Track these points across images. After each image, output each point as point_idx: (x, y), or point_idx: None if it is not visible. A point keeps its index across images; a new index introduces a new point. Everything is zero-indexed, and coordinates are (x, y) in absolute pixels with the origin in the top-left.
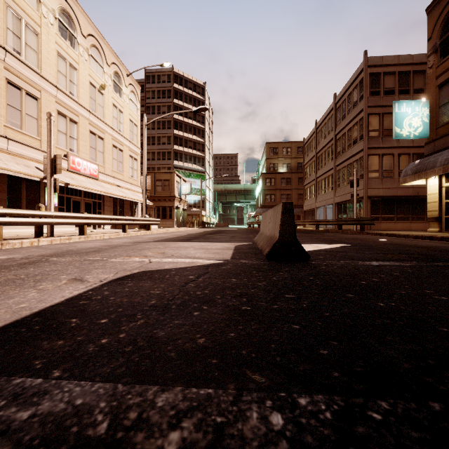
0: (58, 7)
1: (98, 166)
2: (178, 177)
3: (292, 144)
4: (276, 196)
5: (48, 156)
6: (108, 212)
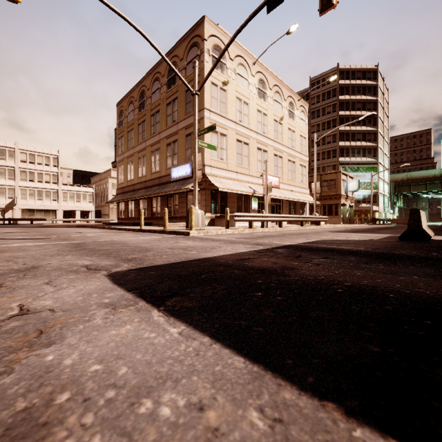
0: (257, 80)
1: (279, 178)
2: (344, 176)
3: None
4: None
5: (266, 184)
6: (285, 211)
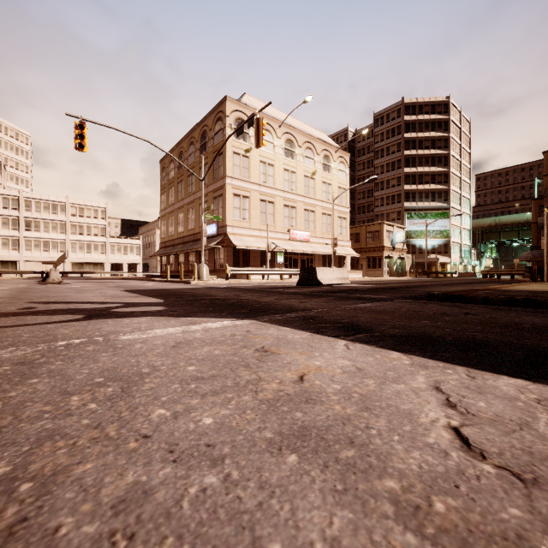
0: (284, 141)
1: (310, 232)
2: (390, 226)
3: None
4: None
5: (267, 244)
6: (318, 265)
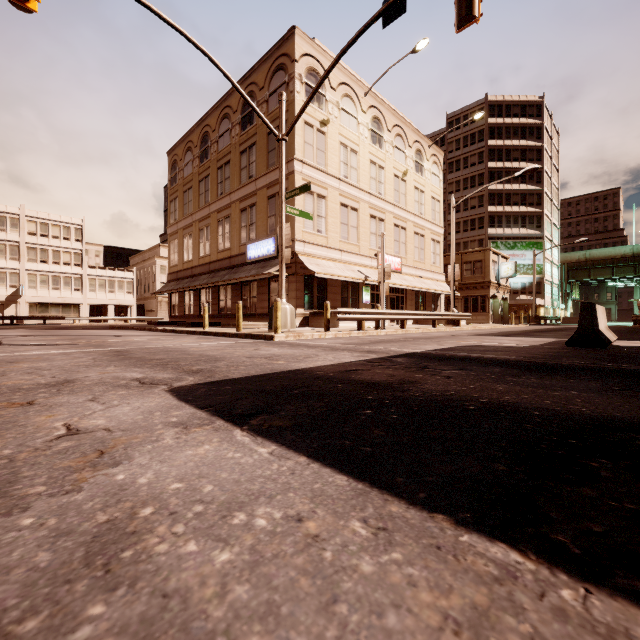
0: (370, 118)
1: (401, 259)
2: (495, 255)
3: None
4: None
5: (382, 267)
6: (410, 306)
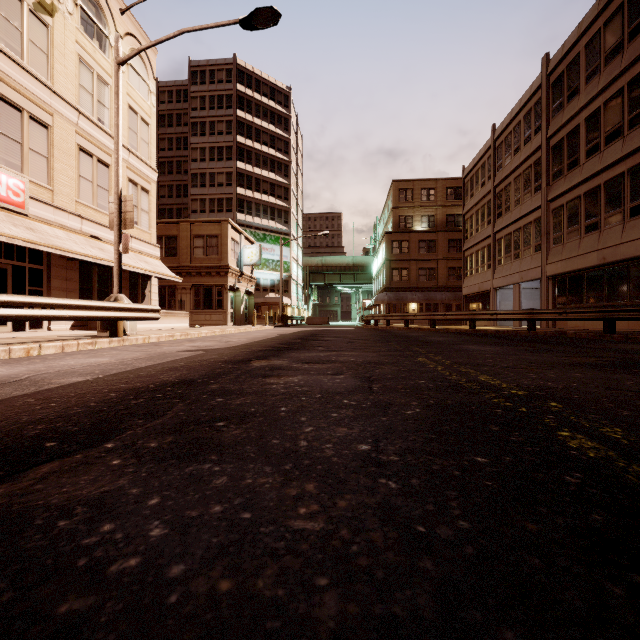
0: None
1: (27, 184)
2: (236, 233)
3: (438, 182)
4: (409, 271)
5: None
6: (63, 292)
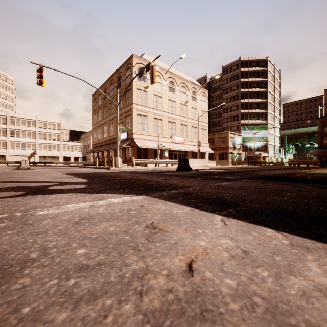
0: (168, 82)
1: (184, 138)
2: (232, 134)
3: None
4: None
5: (158, 144)
6: (189, 157)
